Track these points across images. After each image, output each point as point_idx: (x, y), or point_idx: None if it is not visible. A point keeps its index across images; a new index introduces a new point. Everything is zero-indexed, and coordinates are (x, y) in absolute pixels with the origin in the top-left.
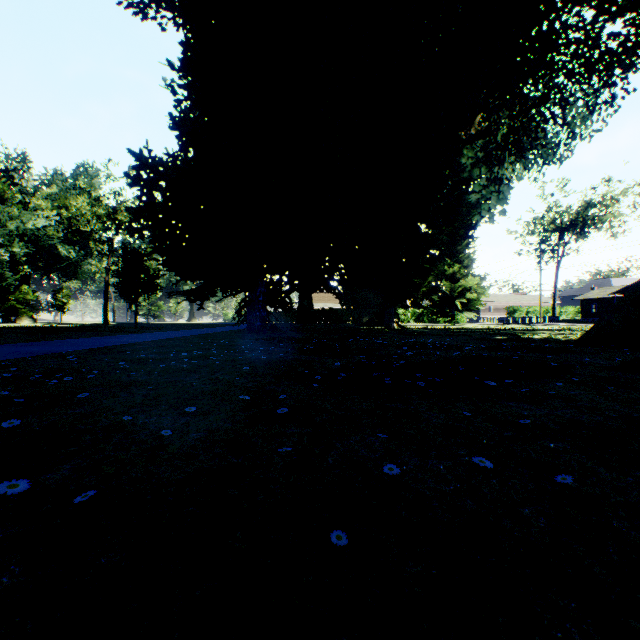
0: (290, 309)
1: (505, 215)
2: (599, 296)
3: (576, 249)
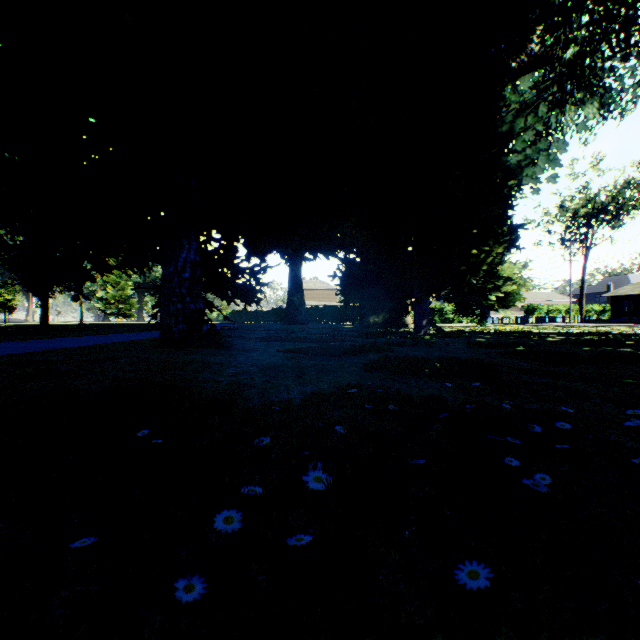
0: (253, 298)
1: (556, 182)
2: (635, 292)
3: (610, 237)
